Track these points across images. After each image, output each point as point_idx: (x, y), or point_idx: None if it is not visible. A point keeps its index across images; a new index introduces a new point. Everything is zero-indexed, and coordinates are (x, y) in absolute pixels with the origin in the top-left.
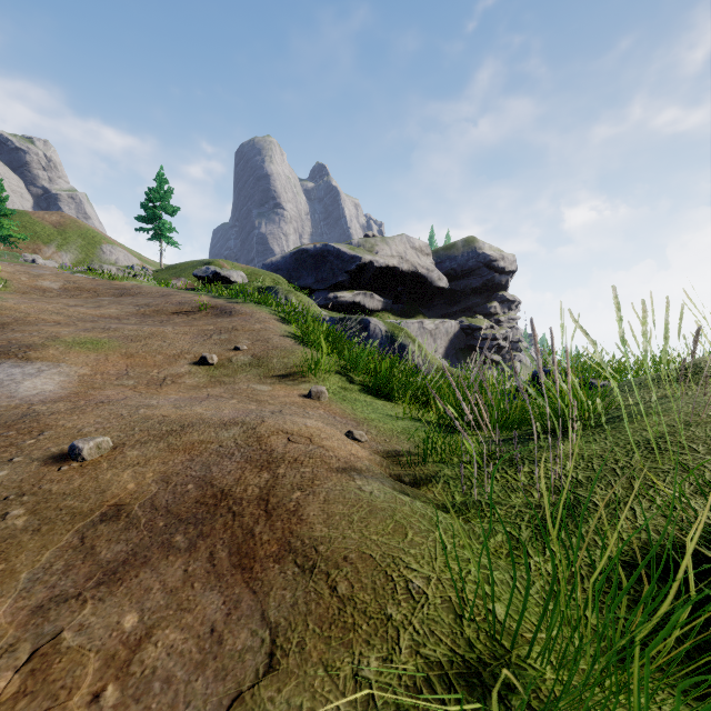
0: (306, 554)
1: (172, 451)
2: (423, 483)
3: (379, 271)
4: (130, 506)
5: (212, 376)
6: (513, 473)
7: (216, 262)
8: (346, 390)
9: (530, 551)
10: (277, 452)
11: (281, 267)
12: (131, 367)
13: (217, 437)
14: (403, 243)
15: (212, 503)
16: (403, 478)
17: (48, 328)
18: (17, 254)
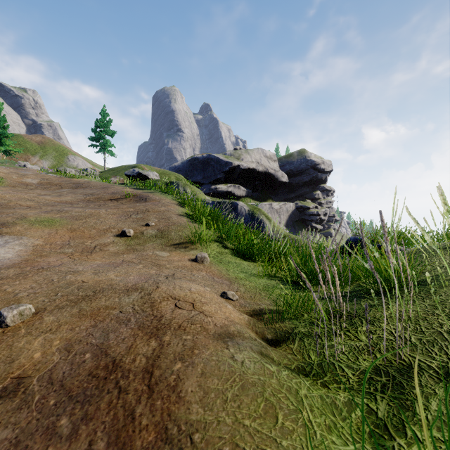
0: (181, 446)
1: (81, 317)
2: (283, 340)
3: (243, 171)
4: (30, 378)
5: (129, 244)
6: (354, 332)
7: (139, 166)
8: (222, 254)
9: (391, 430)
10: (165, 318)
11: (181, 169)
12: (73, 238)
13: (119, 302)
14: (259, 153)
15: (103, 376)
16: (267, 335)
17: (20, 210)
18: (14, 162)
